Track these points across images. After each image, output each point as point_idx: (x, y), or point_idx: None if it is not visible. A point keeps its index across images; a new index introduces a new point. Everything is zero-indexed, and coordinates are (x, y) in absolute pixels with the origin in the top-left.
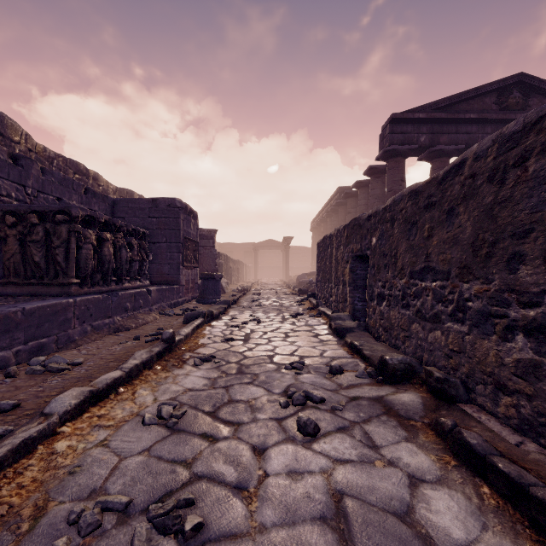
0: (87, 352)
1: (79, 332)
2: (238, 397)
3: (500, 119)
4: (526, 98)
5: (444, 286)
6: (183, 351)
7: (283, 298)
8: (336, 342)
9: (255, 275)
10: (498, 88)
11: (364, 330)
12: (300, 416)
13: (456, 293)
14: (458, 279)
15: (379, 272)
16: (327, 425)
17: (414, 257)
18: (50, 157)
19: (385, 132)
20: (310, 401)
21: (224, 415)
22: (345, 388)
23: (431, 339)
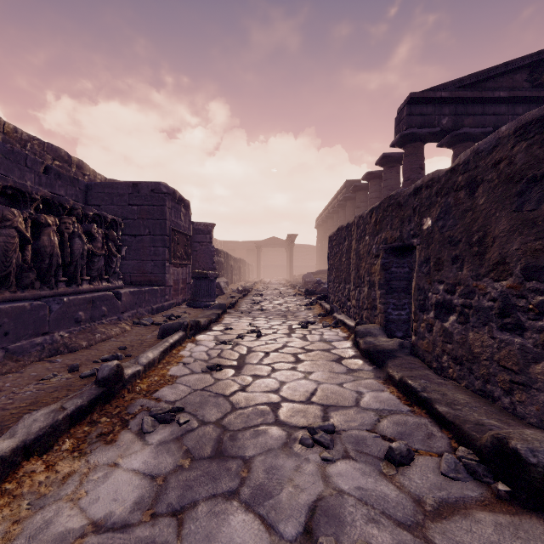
0: None
1: None
2: None
3: (534, 97)
4: None
5: None
6: (135, 396)
7: (288, 300)
8: (372, 373)
9: (258, 274)
10: (531, 63)
11: (411, 354)
12: None
13: None
14: None
15: (439, 269)
16: None
17: (538, 240)
18: (23, 139)
19: (401, 115)
20: None
21: None
22: (435, 514)
23: None
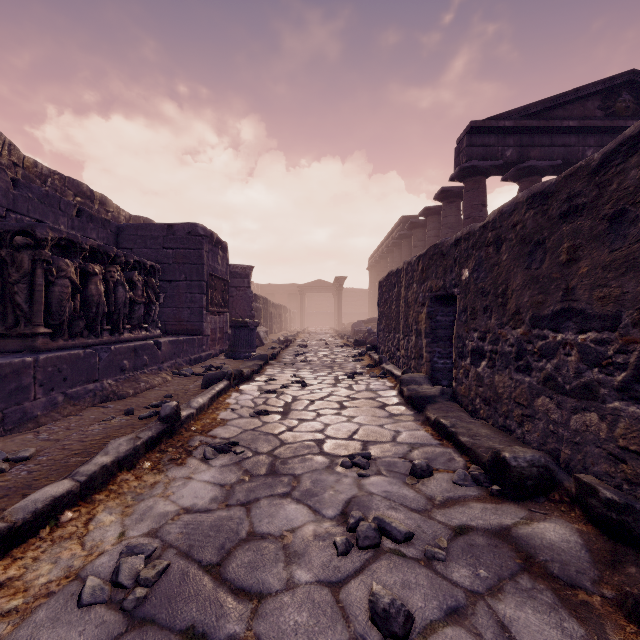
0: (48, 437)
1: (44, 404)
2: (265, 526)
3: (606, 127)
4: (639, 102)
5: (604, 340)
6: (192, 434)
7: (335, 351)
8: (412, 417)
9: (301, 323)
10: (603, 89)
11: (451, 400)
12: (376, 593)
13: (635, 353)
14: (639, 329)
15: (474, 318)
16: (424, 602)
17: (540, 294)
18: (43, 174)
19: (461, 145)
20: (387, 537)
21: (237, 571)
22: (441, 506)
23: (576, 424)
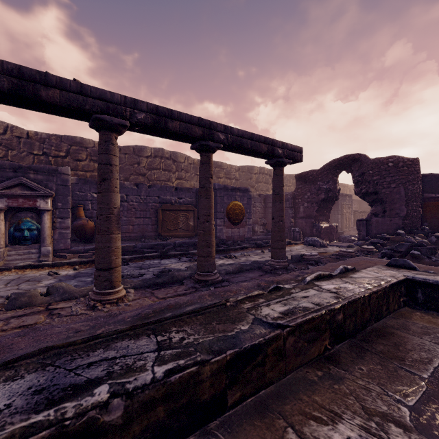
0: None
1: None
2: None
3: None
4: None
5: None
6: None
7: None
8: None
9: None
10: None
11: None
12: None
13: None
14: None
15: None
16: None
17: None
18: None
19: None
20: None
21: None
22: None
23: None
